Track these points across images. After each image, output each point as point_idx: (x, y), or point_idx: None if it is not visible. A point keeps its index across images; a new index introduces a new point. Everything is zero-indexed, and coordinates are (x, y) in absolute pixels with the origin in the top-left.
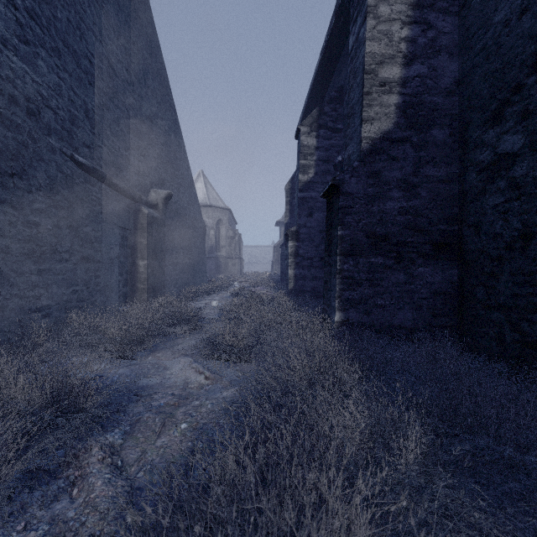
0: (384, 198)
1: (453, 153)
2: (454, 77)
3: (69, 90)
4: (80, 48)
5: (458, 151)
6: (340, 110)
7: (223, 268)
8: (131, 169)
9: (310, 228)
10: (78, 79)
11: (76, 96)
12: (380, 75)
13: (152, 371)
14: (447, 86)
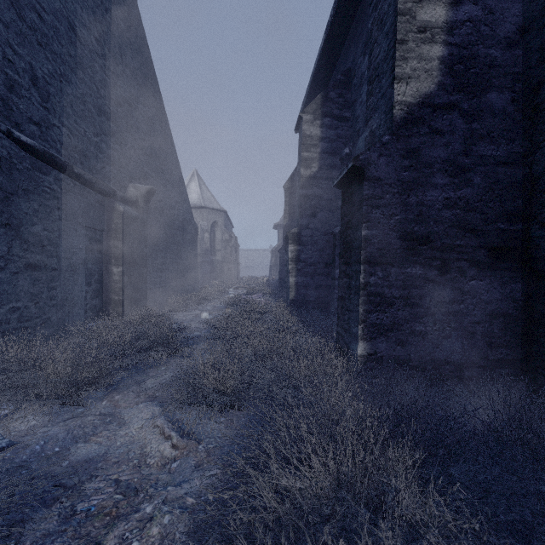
0: (424, 185)
1: (516, 126)
2: (517, 23)
3: (4, 45)
4: None
5: (523, 123)
6: (347, 96)
7: (218, 272)
8: (102, 159)
9: (313, 230)
10: (20, 34)
11: (17, 56)
12: (419, 17)
13: (99, 429)
14: (508, 34)
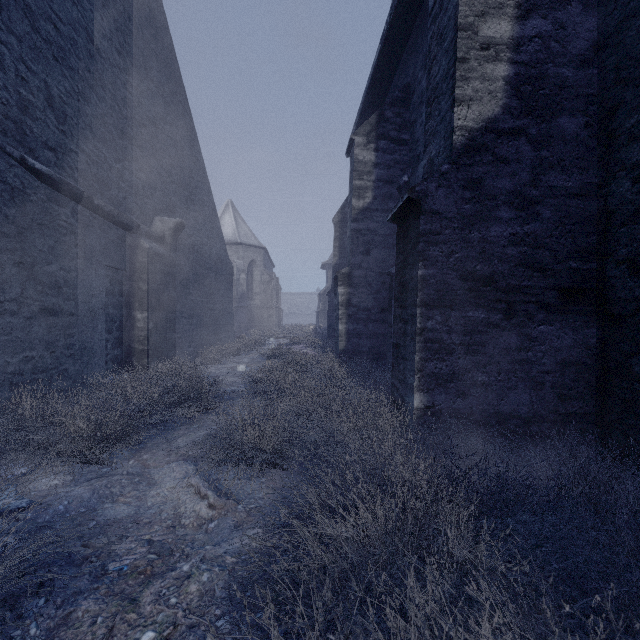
0: (488, 220)
1: (590, 154)
2: (591, 39)
3: (17, 61)
4: (37, 4)
5: (597, 150)
6: (405, 115)
7: (257, 320)
8: (125, 188)
9: (366, 270)
10: (34, 48)
11: (31, 73)
12: (481, 32)
13: (127, 489)
14: (581, 51)
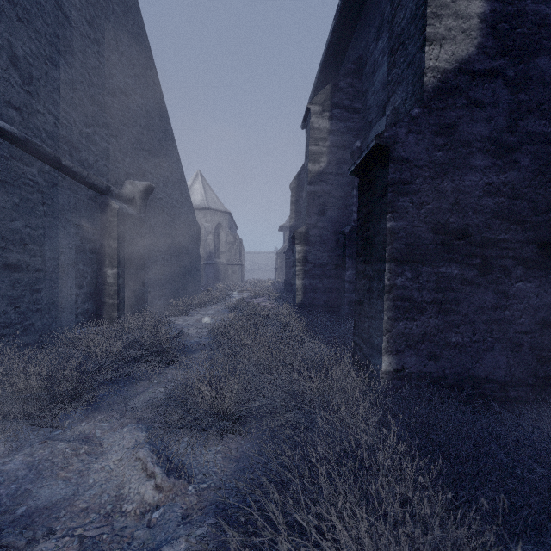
0: (462, 168)
1: None
2: None
3: None
4: None
5: None
6: (358, 86)
7: (223, 275)
8: (95, 152)
9: (321, 229)
10: None
11: None
12: None
13: (71, 460)
14: None
